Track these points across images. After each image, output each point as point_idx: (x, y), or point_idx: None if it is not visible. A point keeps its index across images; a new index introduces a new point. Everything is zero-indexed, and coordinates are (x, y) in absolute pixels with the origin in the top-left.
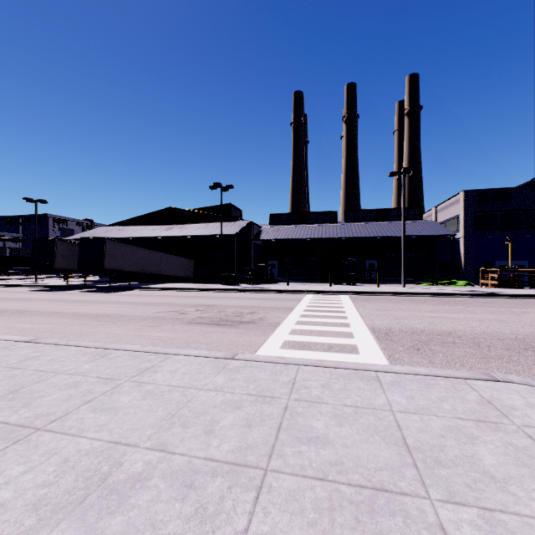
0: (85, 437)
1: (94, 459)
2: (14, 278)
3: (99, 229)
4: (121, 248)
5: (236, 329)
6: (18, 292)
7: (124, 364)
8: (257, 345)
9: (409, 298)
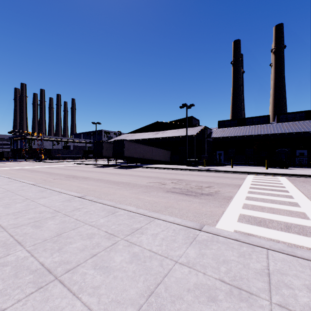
0: (80, 300)
1: None
2: (88, 160)
3: (122, 135)
4: (132, 145)
5: (198, 199)
6: (88, 167)
7: (123, 222)
8: (217, 216)
9: None
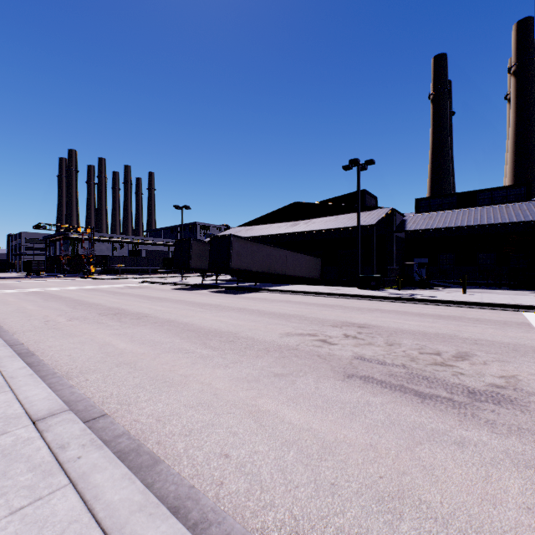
0: None
1: None
2: (171, 276)
3: (230, 230)
4: (247, 246)
5: (490, 433)
6: (161, 290)
7: None
8: None
9: None
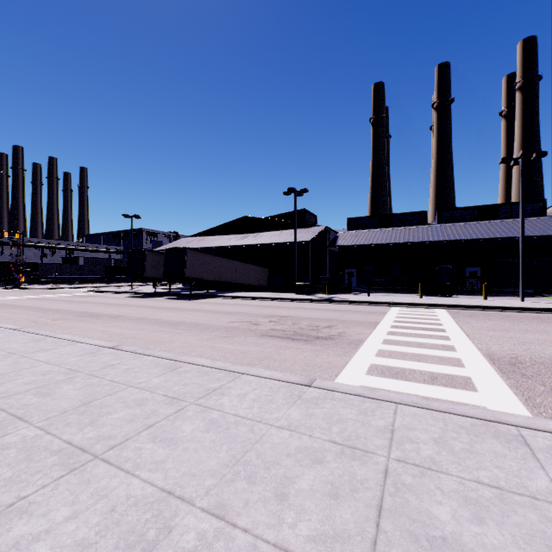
0: (138, 477)
1: (141, 514)
2: (116, 285)
3: (182, 240)
4: (200, 258)
5: (312, 346)
6: (117, 298)
7: (192, 381)
8: (337, 368)
9: (532, 315)
